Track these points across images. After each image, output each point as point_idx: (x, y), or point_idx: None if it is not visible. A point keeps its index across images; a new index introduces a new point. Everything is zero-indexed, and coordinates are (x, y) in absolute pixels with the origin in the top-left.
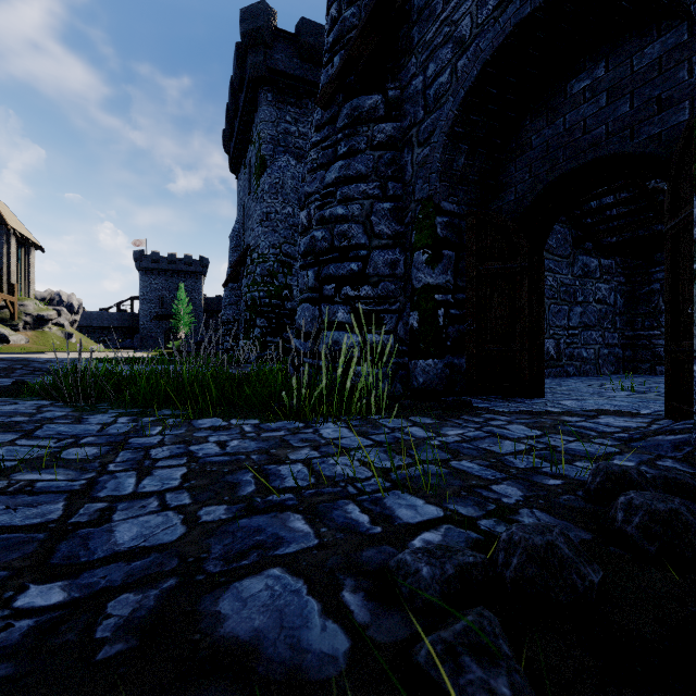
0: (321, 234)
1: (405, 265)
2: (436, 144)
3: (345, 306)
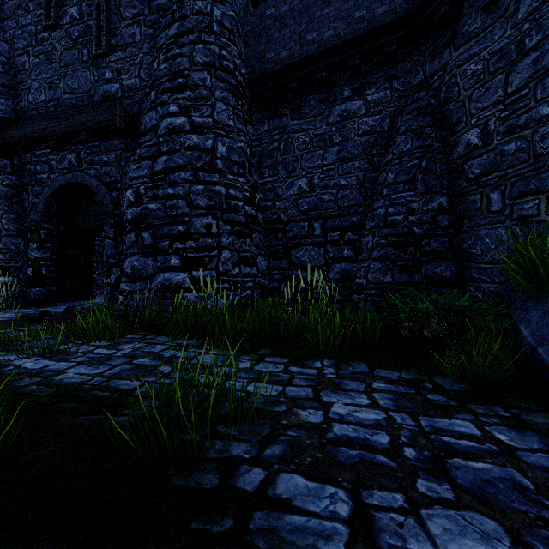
0: None
1: (24, 246)
2: (41, 201)
3: None
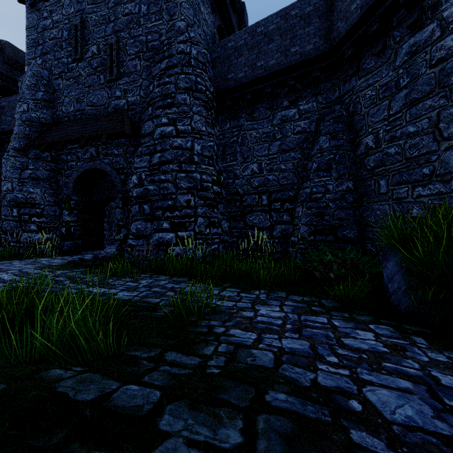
0: (20, 196)
1: (59, 212)
2: (71, 181)
3: (34, 224)
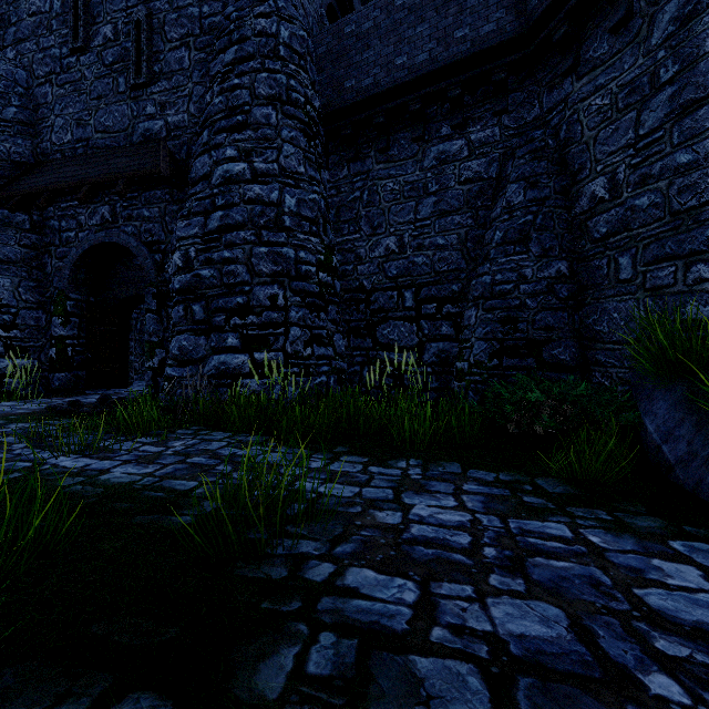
0: None
1: (46, 321)
2: (67, 266)
3: None
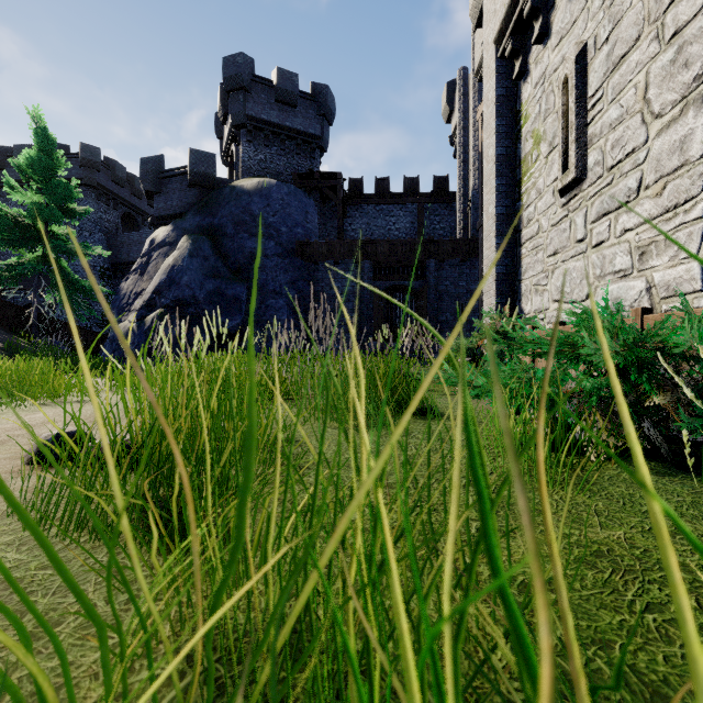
0: None
1: None
2: None
3: None
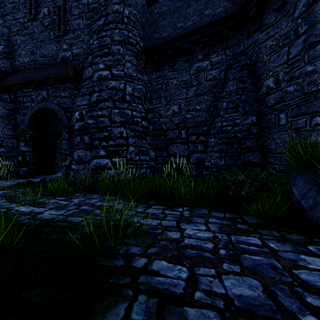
0: None
1: (17, 144)
2: (27, 118)
3: None
